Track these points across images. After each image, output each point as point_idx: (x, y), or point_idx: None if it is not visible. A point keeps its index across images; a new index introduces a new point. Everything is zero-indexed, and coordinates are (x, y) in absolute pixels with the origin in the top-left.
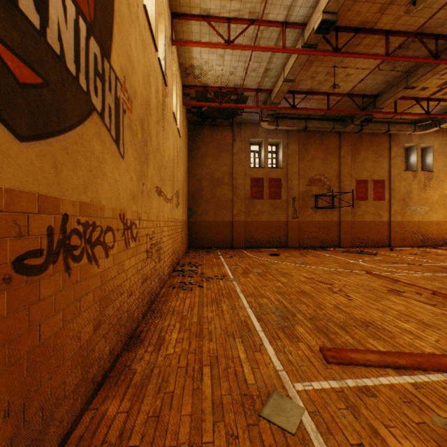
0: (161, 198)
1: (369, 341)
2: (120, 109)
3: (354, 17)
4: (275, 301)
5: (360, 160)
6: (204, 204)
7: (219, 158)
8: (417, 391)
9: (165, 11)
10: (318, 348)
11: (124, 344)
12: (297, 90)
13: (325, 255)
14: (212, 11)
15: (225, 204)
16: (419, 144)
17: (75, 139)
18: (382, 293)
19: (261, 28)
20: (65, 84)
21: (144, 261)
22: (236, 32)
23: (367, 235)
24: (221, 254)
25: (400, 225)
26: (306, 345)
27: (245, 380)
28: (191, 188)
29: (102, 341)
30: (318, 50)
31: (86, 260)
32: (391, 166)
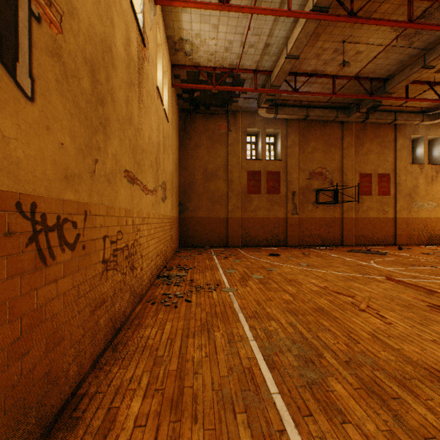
0: (136, 187)
1: None
2: (19, 3)
3: None
4: (287, 326)
5: (363, 153)
6: (196, 199)
7: (213, 150)
8: None
9: None
10: None
11: None
12: (300, 71)
13: (331, 256)
14: None
15: (219, 200)
16: (426, 135)
17: None
18: (424, 311)
19: None
20: None
21: (97, 277)
22: None
23: (371, 233)
24: (214, 254)
25: (406, 221)
26: (360, 433)
27: None
28: (182, 181)
29: None
30: (330, 14)
31: None
32: (397, 159)
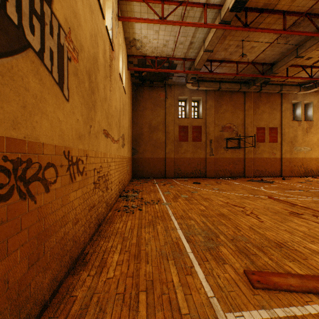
0: (108, 139)
1: (286, 262)
2: (64, 55)
3: (259, 0)
4: (200, 223)
5: (259, 113)
6: (144, 145)
7: (155, 111)
8: None
9: None
10: (243, 270)
11: (69, 268)
12: (214, 59)
13: (235, 183)
14: None
15: (159, 145)
16: (303, 101)
17: (0, 70)
18: (285, 215)
19: (187, 9)
20: None
21: (91, 191)
22: (168, 12)
23: (265, 168)
24: (156, 182)
25: (289, 160)
26: (231, 267)
27: (179, 309)
28: (134, 133)
29: (40, 274)
30: (232, 26)
31: (18, 198)
32: (282, 117)
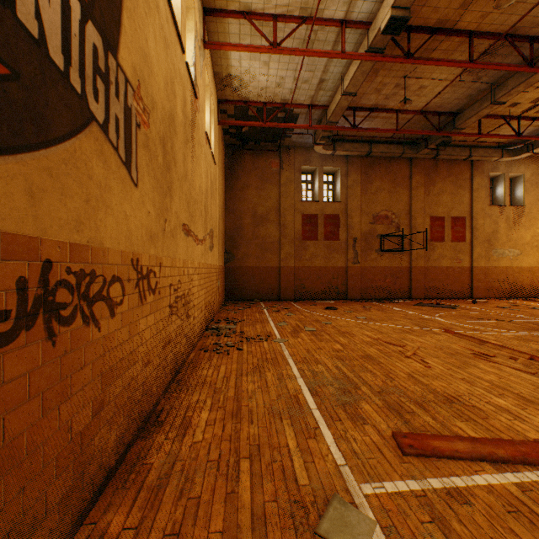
0: (190, 239)
1: (456, 423)
2: (132, 122)
3: (430, 15)
4: (333, 368)
5: (435, 193)
6: (245, 246)
7: (263, 190)
8: (524, 495)
9: (195, 5)
10: (391, 433)
11: (138, 429)
12: (359, 106)
13: (394, 309)
14: (254, 6)
15: (270, 247)
16: (507, 173)
17: (64, 157)
18: (467, 358)
19: (315, 29)
20: (47, 80)
21: (166, 319)
22: (284, 33)
23: (444, 284)
24: (265, 308)
25: (484, 271)
26: (374, 429)
27: (296, 479)
28: (228, 226)
29: (105, 429)
30: (386, 55)
31: (81, 322)
32: (473, 200)
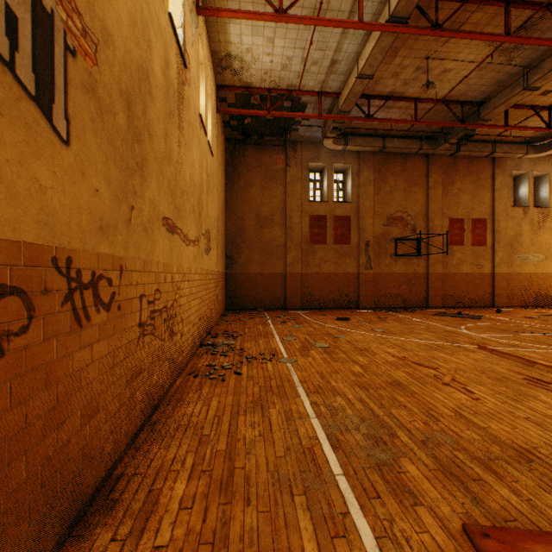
0: (176, 237)
1: (550, 502)
2: (55, 38)
3: None
4: (356, 402)
5: (454, 193)
6: (247, 250)
7: (268, 189)
8: None
9: None
10: (460, 524)
11: (70, 523)
12: (375, 94)
13: (412, 320)
14: None
15: (275, 251)
16: (531, 171)
17: None
18: (520, 386)
19: None
20: None
21: (133, 343)
22: (291, 0)
23: (464, 292)
24: (269, 318)
25: (507, 278)
26: (433, 515)
27: None
28: (229, 228)
29: None
30: (410, 26)
31: None
32: (495, 200)
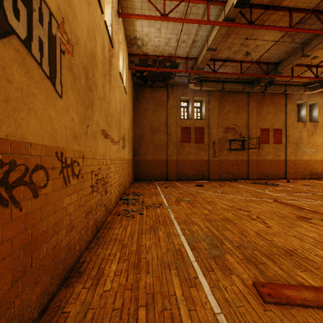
0: (108, 140)
1: (298, 273)
2: (56, 47)
3: None
4: (204, 228)
5: (263, 114)
6: (145, 146)
7: (157, 112)
8: None
9: None
10: (251, 282)
11: (62, 280)
12: (217, 58)
13: (239, 186)
14: None
15: (161, 147)
16: (308, 101)
17: None
18: (293, 220)
19: (190, 5)
20: None
21: (88, 195)
22: (170, 8)
23: (269, 170)
24: (158, 185)
25: (293, 162)
26: (239, 278)
27: None
28: (135, 134)
29: (27, 290)
30: (236, 23)
31: None
32: (287, 118)
